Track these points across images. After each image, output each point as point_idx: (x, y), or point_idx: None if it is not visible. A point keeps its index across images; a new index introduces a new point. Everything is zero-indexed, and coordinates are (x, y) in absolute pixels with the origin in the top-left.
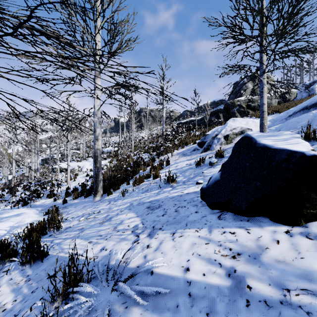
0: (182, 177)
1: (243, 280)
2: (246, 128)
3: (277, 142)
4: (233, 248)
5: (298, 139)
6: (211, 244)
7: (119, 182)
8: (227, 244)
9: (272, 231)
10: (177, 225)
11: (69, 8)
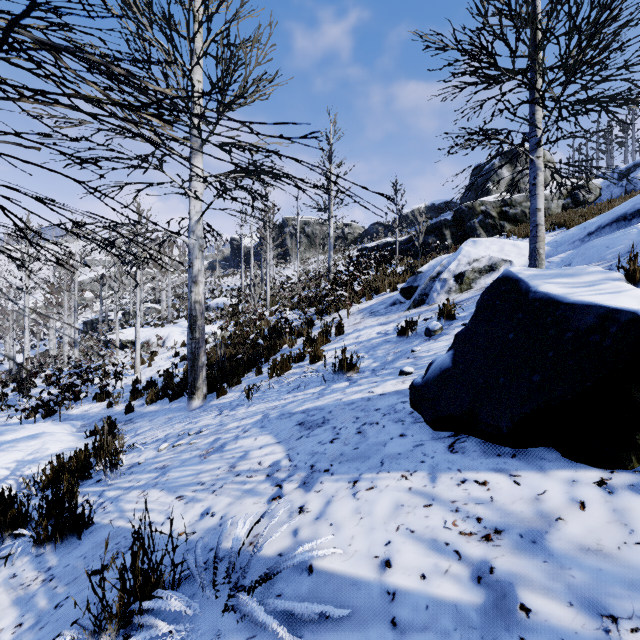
0: (369, 360)
1: (512, 591)
2: (500, 259)
3: (574, 289)
4: (484, 518)
5: (620, 284)
6: (437, 508)
7: (241, 369)
8: (470, 508)
9: (568, 479)
10: (361, 462)
11: (137, 12)
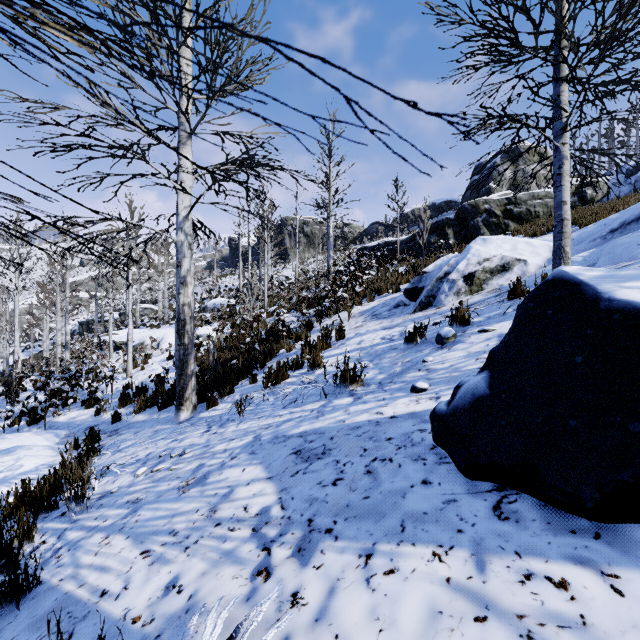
0: (374, 370)
1: None
2: (513, 258)
3: None
4: None
5: None
6: (496, 627)
7: (234, 377)
8: (551, 634)
9: None
10: (374, 523)
11: None
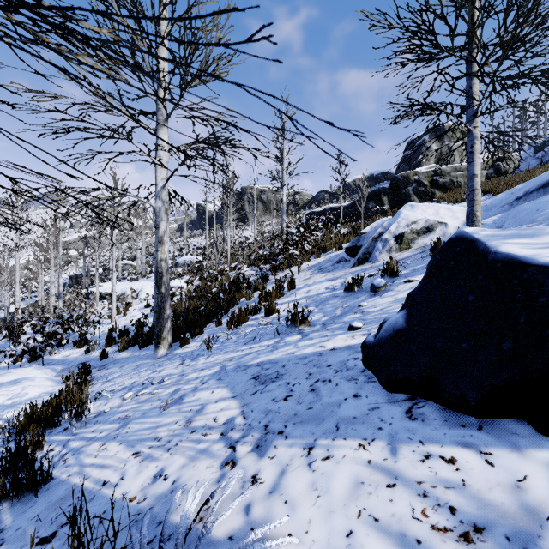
0: (319, 314)
1: None
2: (436, 222)
3: (539, 250)
4: (458, 509)
5: None
6: (402, 490)
7: (203, 320)
8: (440, 493)
9: None
10: (316, 425)
11: None
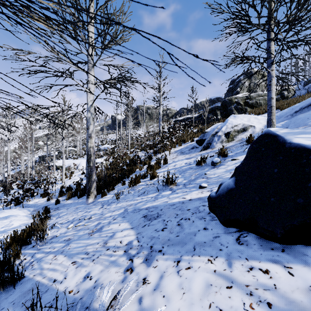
0: (181, 178)
1: None
2: (248, 125)
3: None
4: (273, 304)
5: None
6: (236, 290)
7: (114, 182)
8: (261, 293)
9: None
10: (181, 247)
11: None
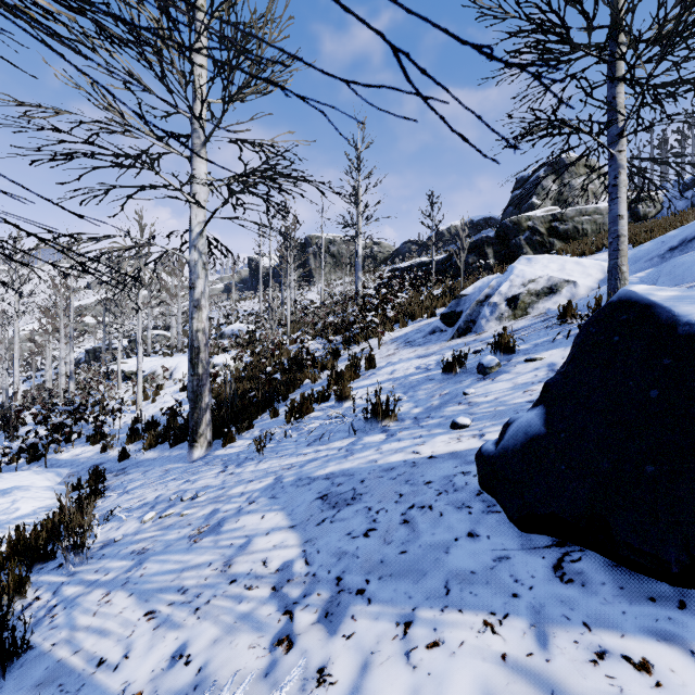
0: (409, 404)
1: None
2: (561, 280)
3: None
4: None
5: None
6: None
7: (254, 410)
8: None
9: None
10: (414, 583)
11: None
